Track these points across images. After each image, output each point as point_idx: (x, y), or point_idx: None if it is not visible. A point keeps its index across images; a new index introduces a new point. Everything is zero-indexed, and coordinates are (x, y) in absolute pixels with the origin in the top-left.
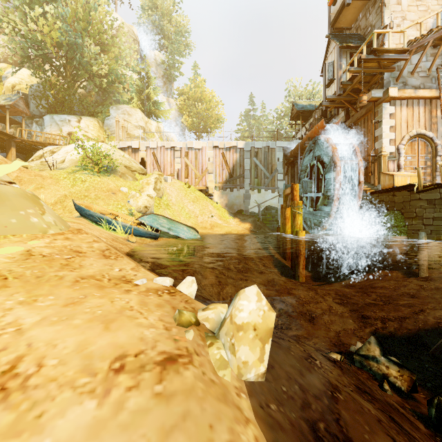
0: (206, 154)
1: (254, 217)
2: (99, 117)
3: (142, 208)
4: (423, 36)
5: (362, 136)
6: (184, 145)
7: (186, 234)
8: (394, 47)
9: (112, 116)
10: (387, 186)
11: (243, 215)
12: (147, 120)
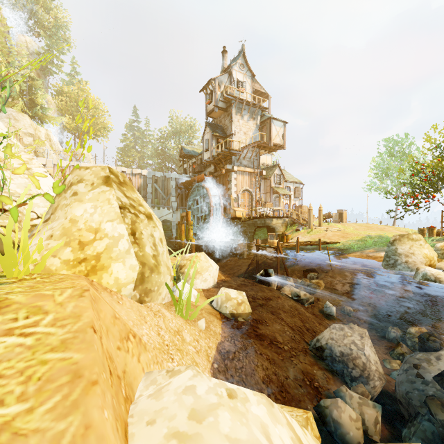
0: None
1: None
2: None
3: None
4: (247, 146)
5: (223, 184)
6: None
7: None
8: (237, 143)
9: None
10: (233, 215)
11: None
12: (36, 127)
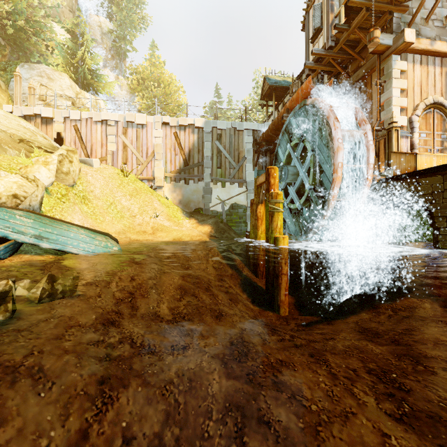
0: (152, 132)
1: (216, 217)
2: (0, 76)
3: (6, 199)
4: None
5: None
6: (121, 118)
7: (84, 246)
8: None
9: (23, 77)
10: (403, 170)
11: (202, 215)
12: (79, 91)
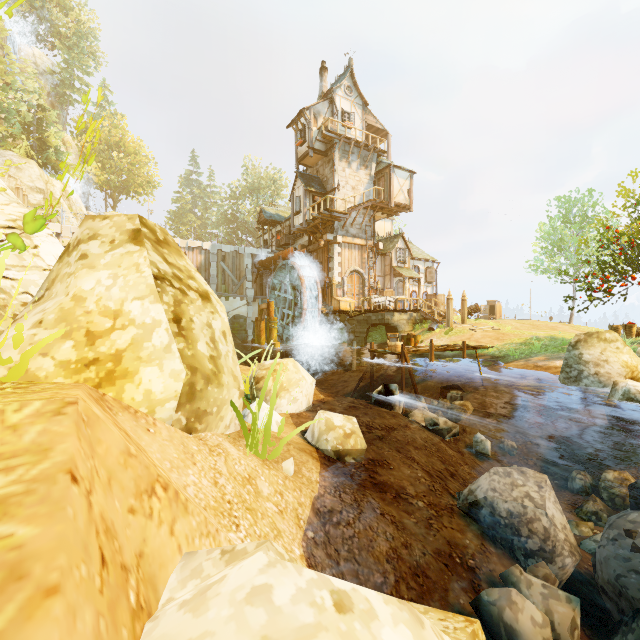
0: None
1: None
2: None
3: None
4: (356, 206)
5: (321, 263)
6: None
7: None
8: (341, 202)
9: None
10: (336, 308)
11: None
12: (47, 179)
